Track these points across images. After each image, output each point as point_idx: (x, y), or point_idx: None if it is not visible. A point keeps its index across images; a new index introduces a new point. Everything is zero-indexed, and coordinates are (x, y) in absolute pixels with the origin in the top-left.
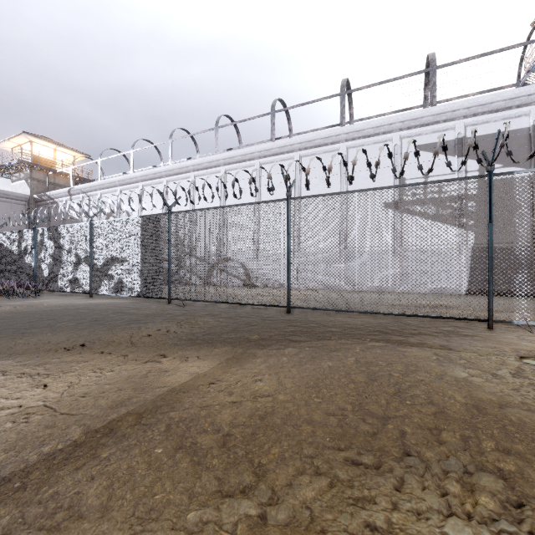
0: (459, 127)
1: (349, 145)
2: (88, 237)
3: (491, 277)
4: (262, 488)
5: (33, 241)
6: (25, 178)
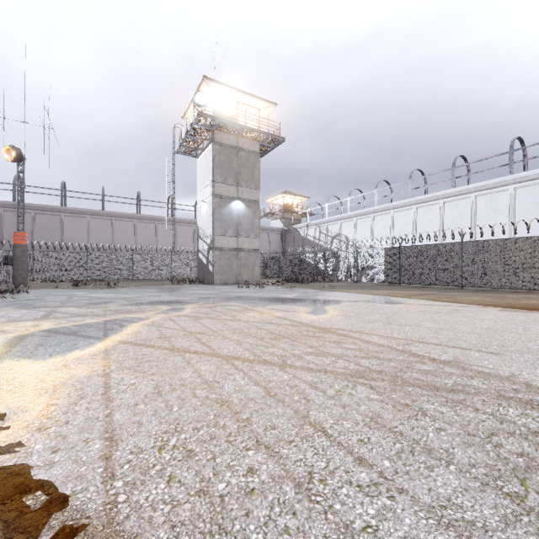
0: None
1: (516, 186)
2: (355, 257)
3: None
4: (453, 295)
5: (323, 258)
6: (279, 218)
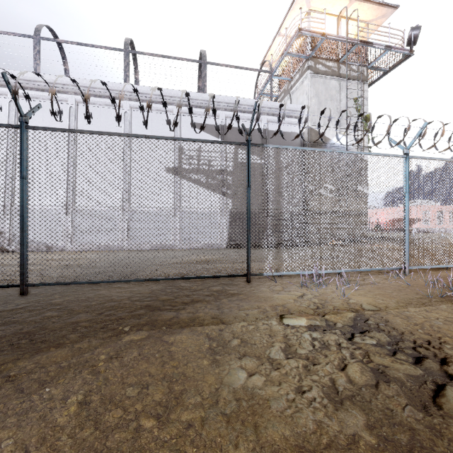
0: (222, 116)
1: (132, 104)
2: None
3: (249, 235)
4: None
5: None
6: None
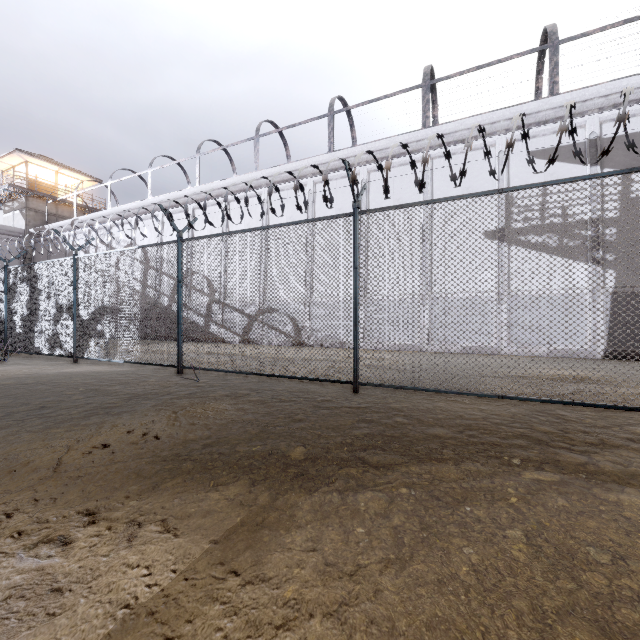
0: (592, 124)
1: (434, 153)
2: (71, 278)
3: None
4: None
5: (4, 284)
6: (19, 208)
